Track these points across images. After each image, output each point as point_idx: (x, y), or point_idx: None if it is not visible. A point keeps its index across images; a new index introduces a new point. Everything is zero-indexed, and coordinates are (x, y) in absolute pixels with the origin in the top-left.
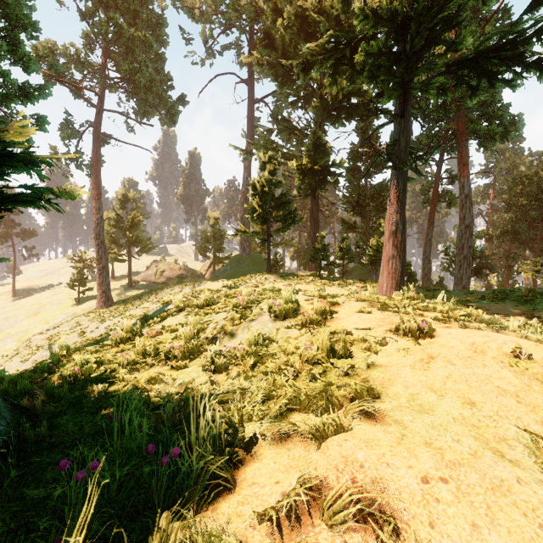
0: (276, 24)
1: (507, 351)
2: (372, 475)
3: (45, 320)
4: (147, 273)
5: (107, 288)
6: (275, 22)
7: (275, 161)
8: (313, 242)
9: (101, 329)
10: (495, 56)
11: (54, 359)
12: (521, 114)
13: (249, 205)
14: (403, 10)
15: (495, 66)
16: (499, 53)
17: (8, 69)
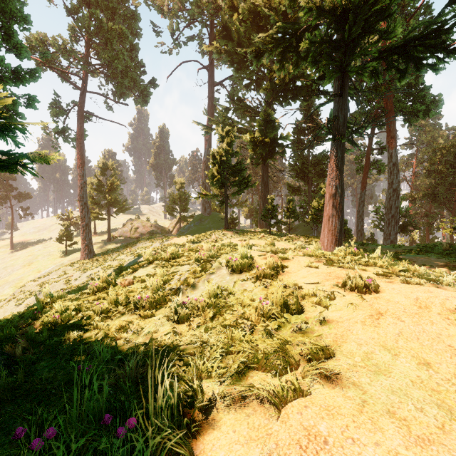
0: (232, 18)
1: (451, 307)
2: (339, 455)
3: (37, 269)
4: (123, 230)
5: (89, 243)
6: (231, 17)
7: (231, 134)
8: (264, 203)
9: (83, 278)
10: (421, 44)
11: (38, 306)
12: (440, 95)
13: (210, 172)
14: (342, 4)
15: (420, 52)
16: (424, 41)
17: (3, 55)
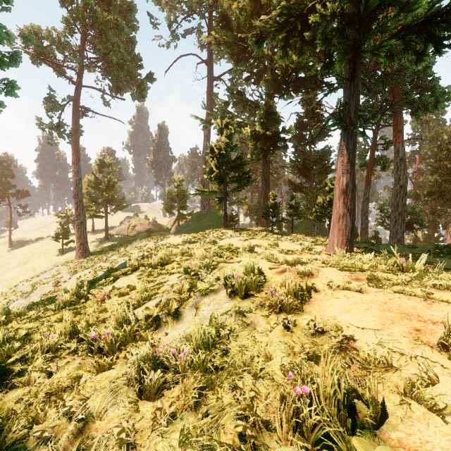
0: (232, 8)
1: None
2: None
3: (32, 268)
4: (120, 228)
5: (84, 241)
6: (231, 7)
7: (231, 127)
8: (264, 200)
9: (73, 280)
10: (444, 20)
11: None
12: (450, 87)
13: (208, 167)
14: None
15: (442, 30)
16: (447, 17)
17: None
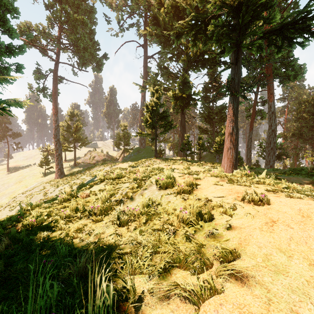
0: (160, 11)
1: None
2: None
3: (25, 185)
4: (85, 158)
5: (61, 167)
6: (159, 10)
7: (159, 92)
8: (182, 139)
9: (56, 191)
10: (293, 27)
11: (21, 212)
12: (305, 64)
13: (144, 118)
14: None
15: (292, 33)
16: (295, 25)
17: None
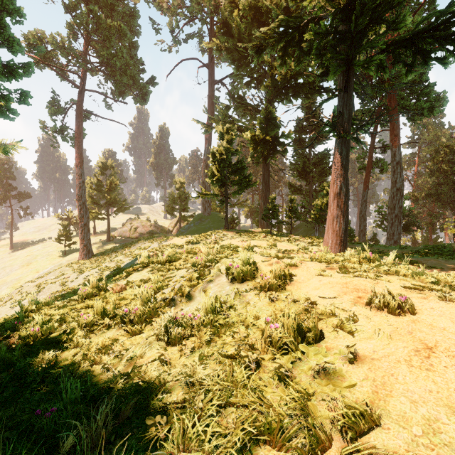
0: (232, 14)
1: None
2: None
3: (35, 269)
4: (122, 229)
5: (88, 243)
6: (232, 13)
7: (232, 132)
8: (265, 203)
9: (80, 279)
10: (430, 36)
11: (20, 316)
12: (445, 92)
13: (209, 171)
14: None
15: (429, 45)
16: (433, 33)
17: None
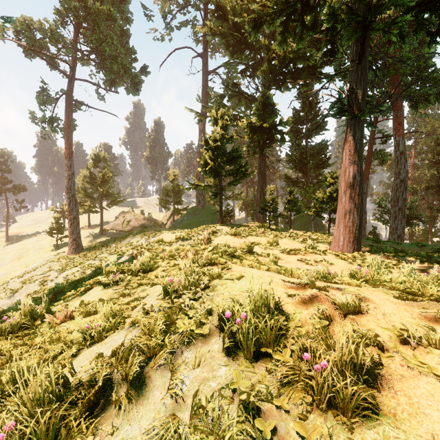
0: None
1: None
2: None
3: (25, 264)
4: (115, 223)
5: (77, 237)
6: None
7: (227, 117)
8: (261, 195)
9: (59, 279)
10: None
11: None
12: None
13: (202, 159)
14: None
15: None
16: None
17: None
